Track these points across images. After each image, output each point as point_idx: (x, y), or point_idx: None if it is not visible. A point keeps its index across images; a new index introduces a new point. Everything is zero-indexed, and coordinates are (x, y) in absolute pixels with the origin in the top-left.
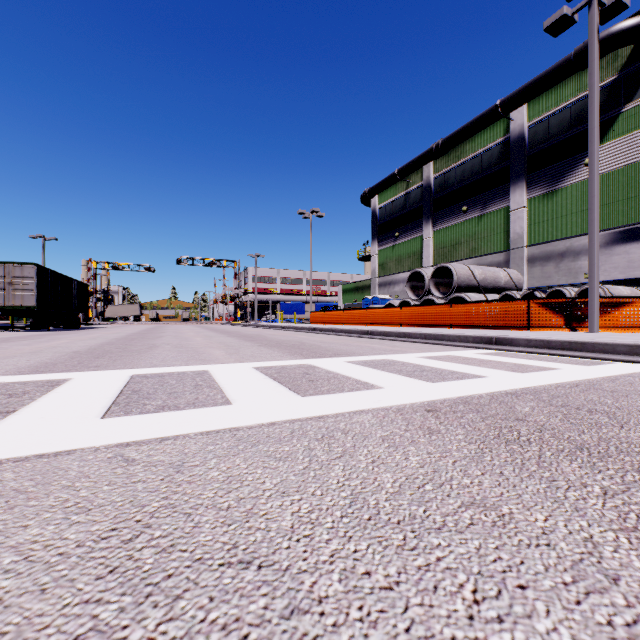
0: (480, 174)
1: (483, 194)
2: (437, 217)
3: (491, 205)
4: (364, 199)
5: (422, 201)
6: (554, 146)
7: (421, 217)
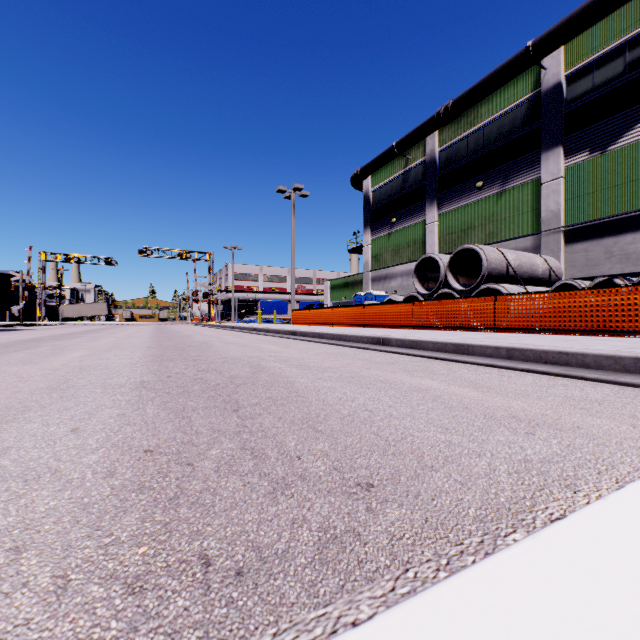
0: (500, 141)
1: (504, 165)
2: (443, 197)
3: (515, 178)
4: (355, 181)
5: (425, 180)
6: (604, 96)
7: (423, 199)
